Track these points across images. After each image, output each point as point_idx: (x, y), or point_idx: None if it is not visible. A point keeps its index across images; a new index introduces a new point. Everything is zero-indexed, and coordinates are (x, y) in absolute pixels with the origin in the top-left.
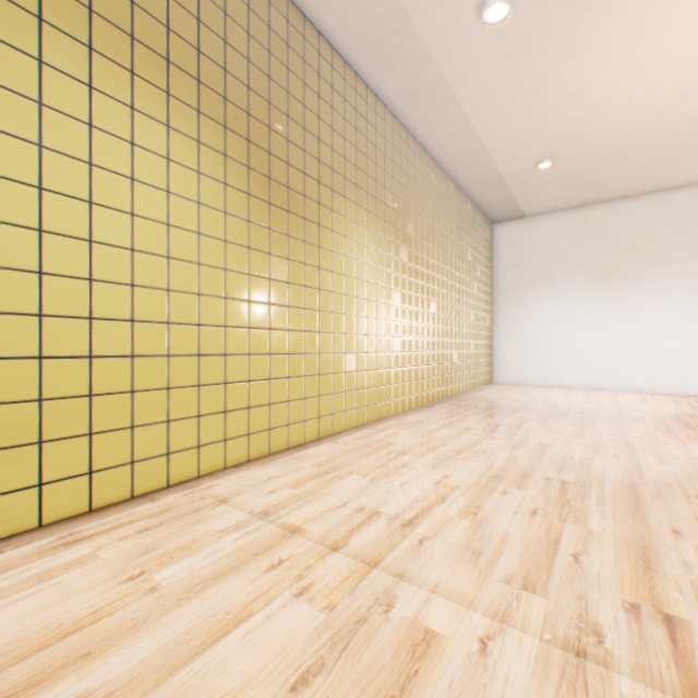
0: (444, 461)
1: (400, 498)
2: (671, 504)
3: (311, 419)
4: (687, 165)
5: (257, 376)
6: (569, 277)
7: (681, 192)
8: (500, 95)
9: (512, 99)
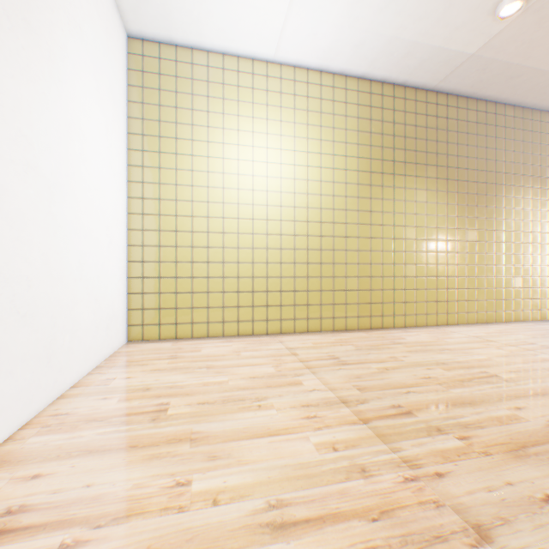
0: None
1: (548, 343)
2: None
3: (489, 311)
4: None
5: (460, 287)
6: None
7: None
8: None
9: None
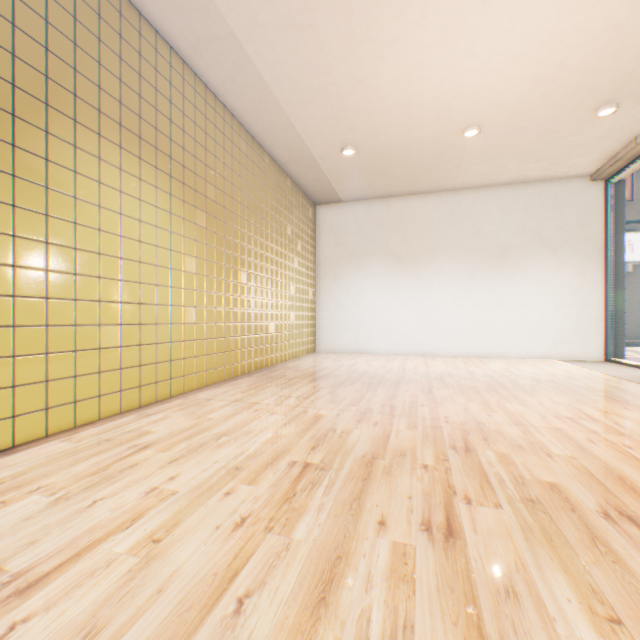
0: (190, 453)
1: (67, 532)
2: (395, 480)
3: (31, 412)
4: (454, 172)
5: None
6: (377, 258)
7: (452, 195)
8: (294, 67)
9: (307, 75)
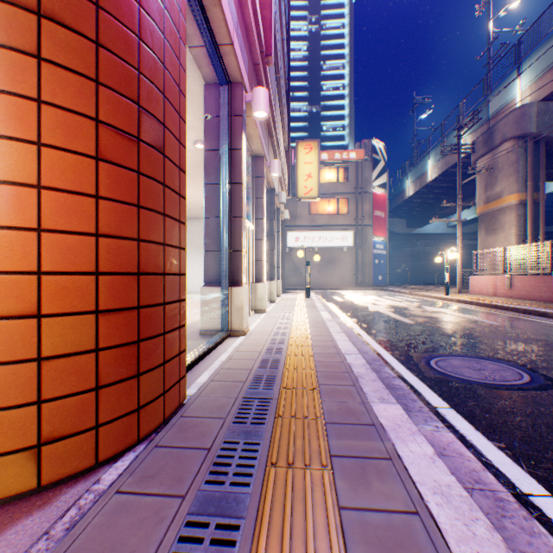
0: None
1: None
2: None
3: None
4: None
5: None
6: (190, 247)
7: None
8: None
9: None
